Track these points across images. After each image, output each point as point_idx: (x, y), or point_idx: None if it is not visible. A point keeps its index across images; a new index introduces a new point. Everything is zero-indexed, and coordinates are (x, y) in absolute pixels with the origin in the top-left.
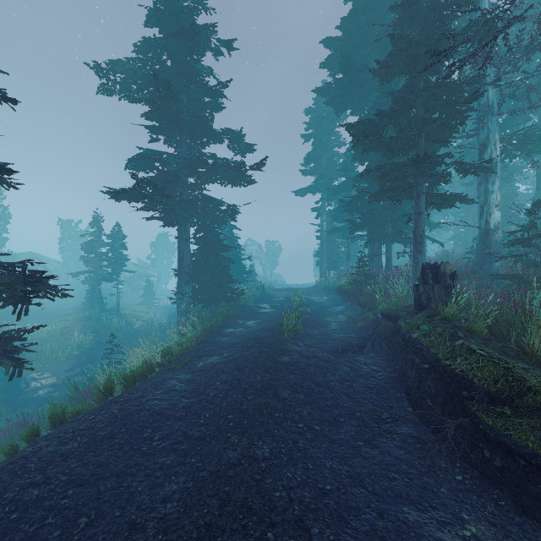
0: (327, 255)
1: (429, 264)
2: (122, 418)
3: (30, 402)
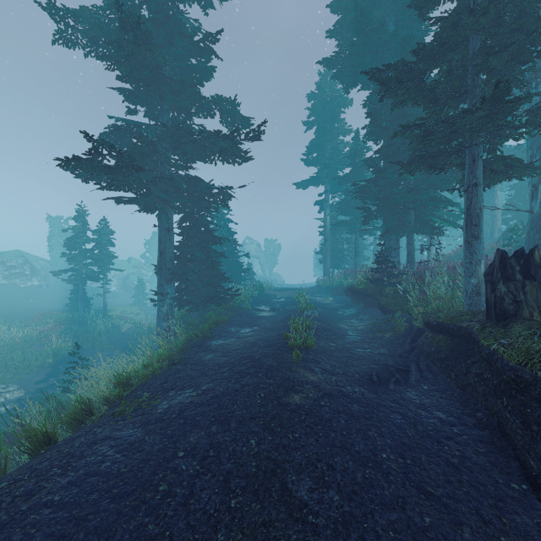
0: (331, 252)
1: (504, 251)
2: None
3: None
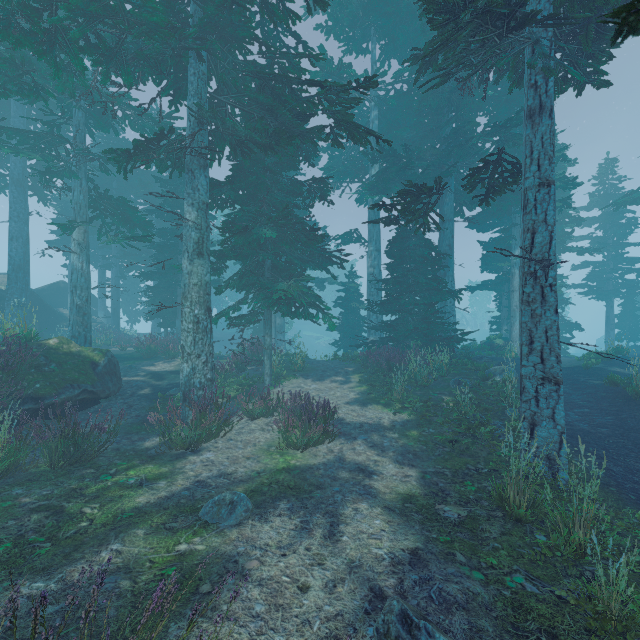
0: None
1: None
2: None
3: None
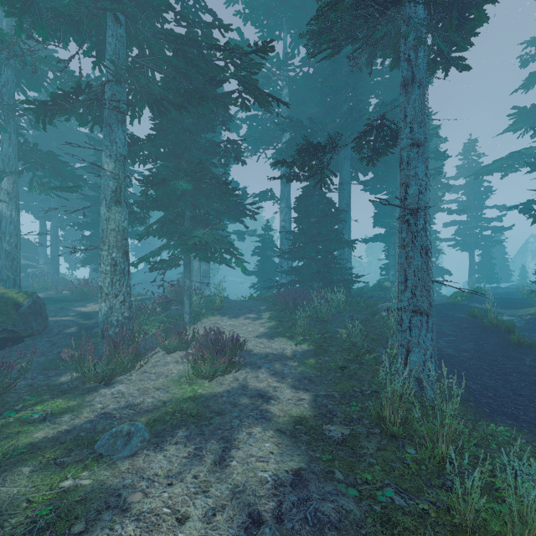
0: None
1: None
2: None
3: None
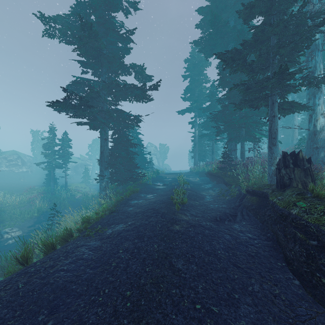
0: (198, 152)
1: (286, 152)
2: (22, 296)
3: (2, 249)
